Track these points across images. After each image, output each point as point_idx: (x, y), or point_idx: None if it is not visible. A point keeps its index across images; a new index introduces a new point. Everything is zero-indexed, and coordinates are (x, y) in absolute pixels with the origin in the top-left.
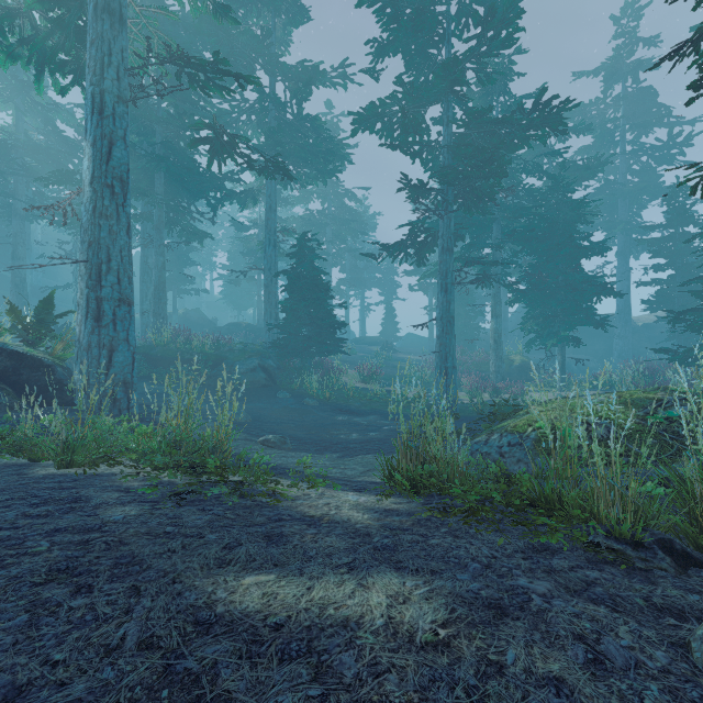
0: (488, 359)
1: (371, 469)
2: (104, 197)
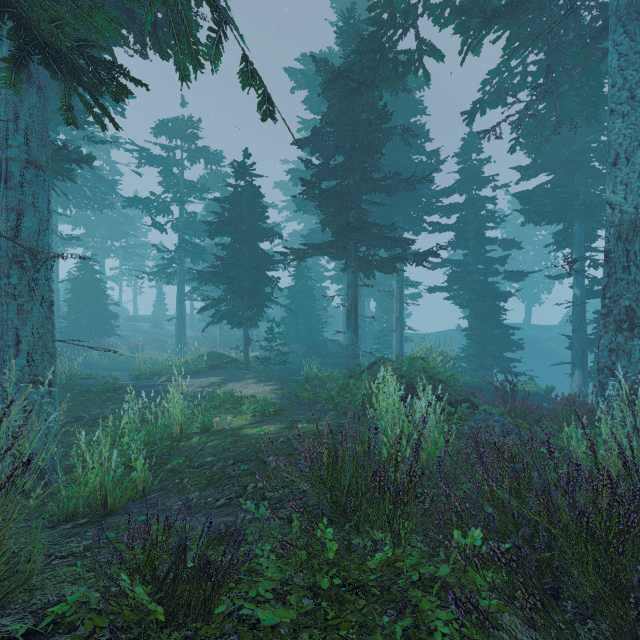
0: None
1: None
2: None
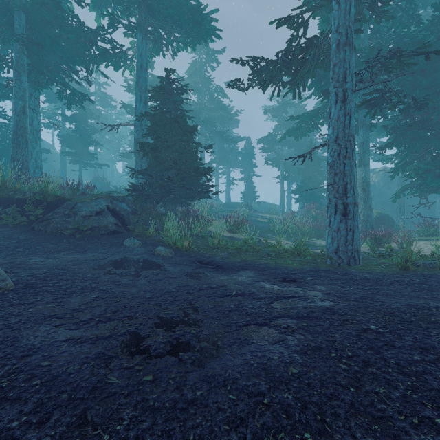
0: None
1: None
2: None
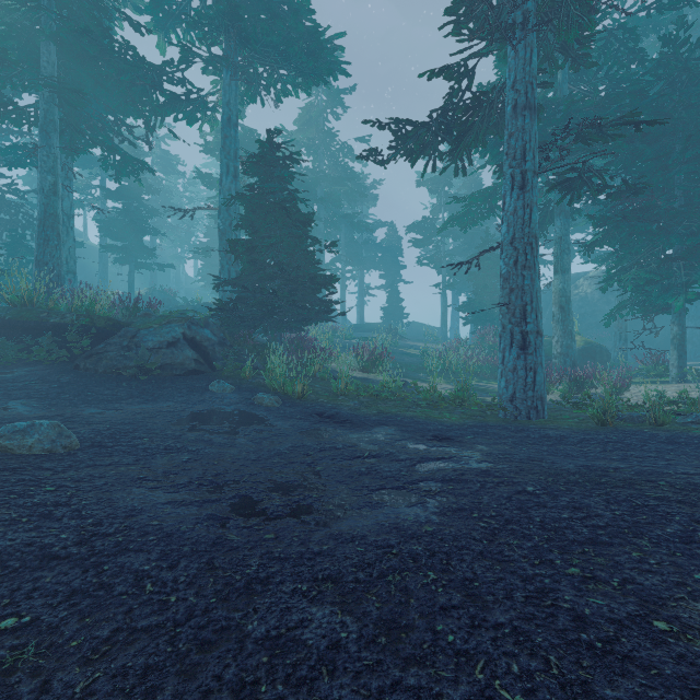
0: None
1: None
2: None
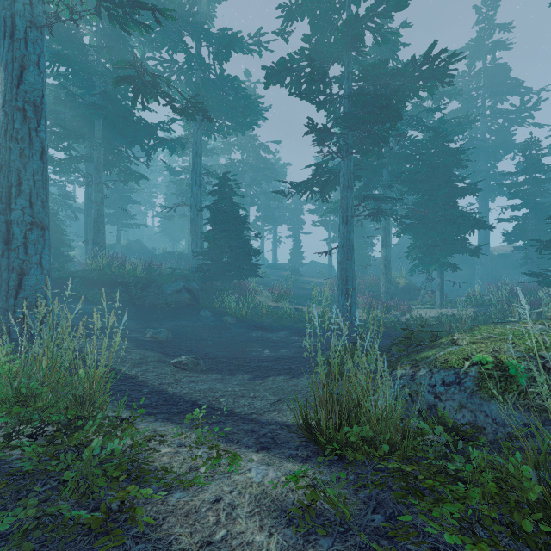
0: (378, 282)
1: (282, 398)
2: (15, 119)
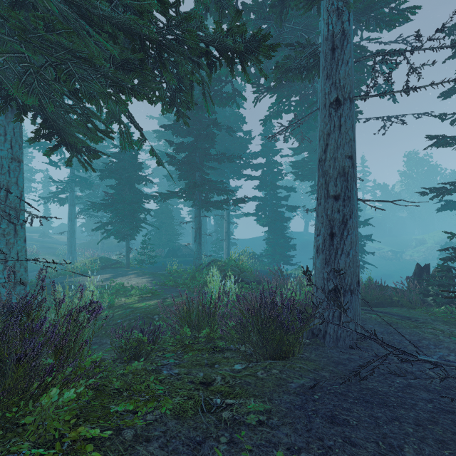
0: None
1: None
2: None
